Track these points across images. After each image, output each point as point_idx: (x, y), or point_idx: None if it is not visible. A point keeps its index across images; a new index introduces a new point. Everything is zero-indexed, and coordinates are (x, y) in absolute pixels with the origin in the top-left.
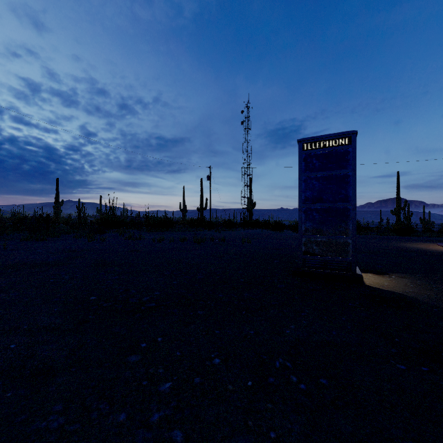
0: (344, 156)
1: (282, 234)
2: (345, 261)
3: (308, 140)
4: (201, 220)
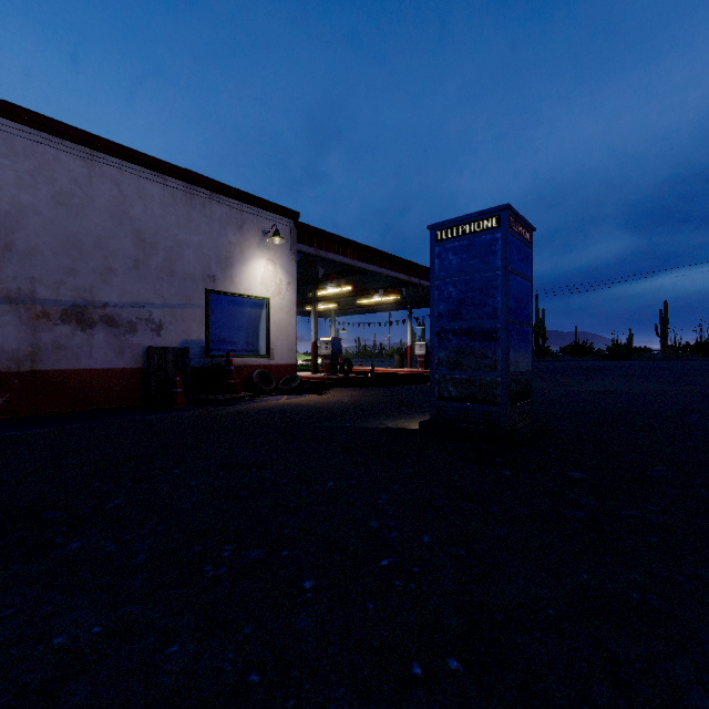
0: None
1: None
2: None
3: None
4: None
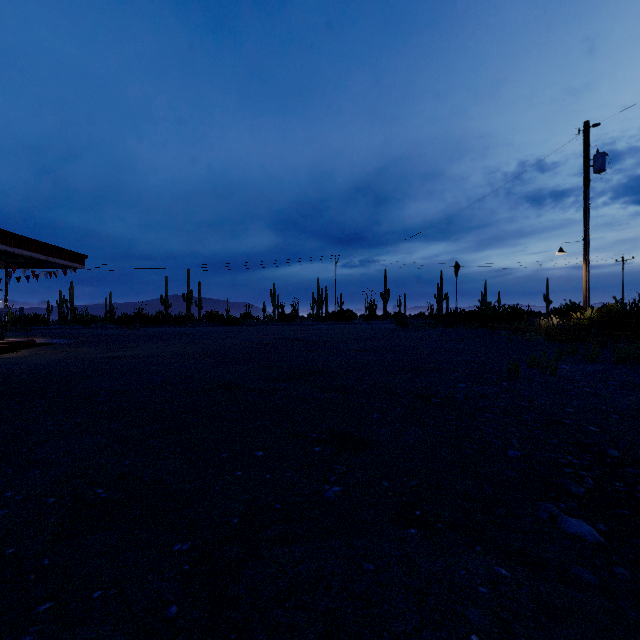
0: None
1: None
2: None
3: None
4: None
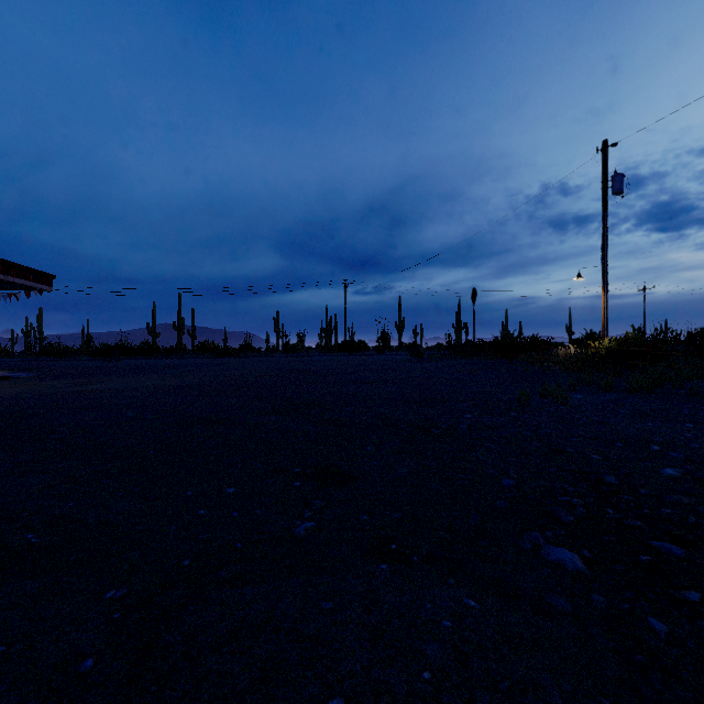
0: None
1: None
2: None
3: None
4: None
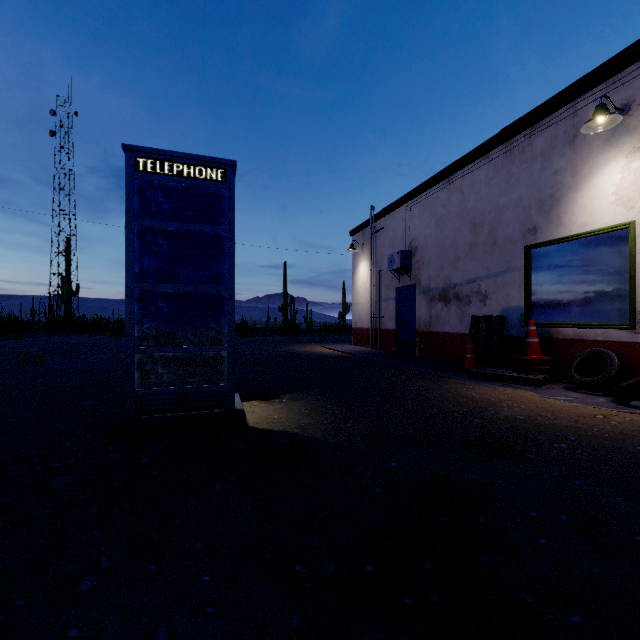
0: (215, 200)
1: None
2: (218, 390)
3: (147, 151)
4: None
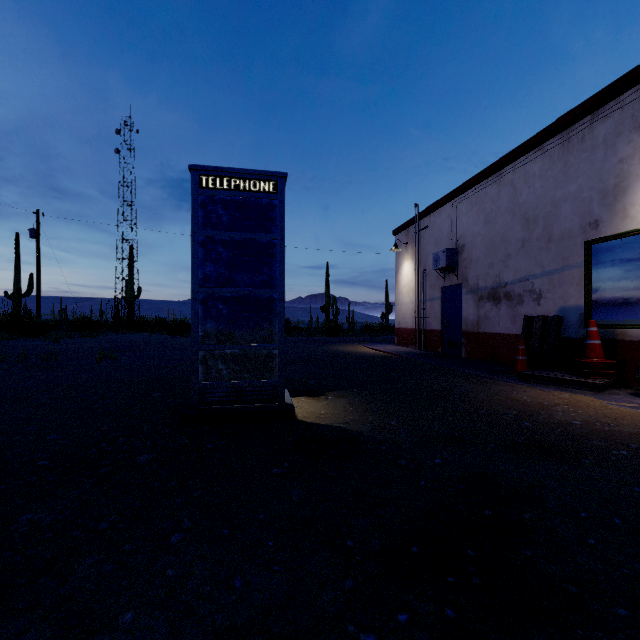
0: (268, 210)
1: (184, 341)
2: (270, 385)
3: (209, 170)
4: (14, 317)
